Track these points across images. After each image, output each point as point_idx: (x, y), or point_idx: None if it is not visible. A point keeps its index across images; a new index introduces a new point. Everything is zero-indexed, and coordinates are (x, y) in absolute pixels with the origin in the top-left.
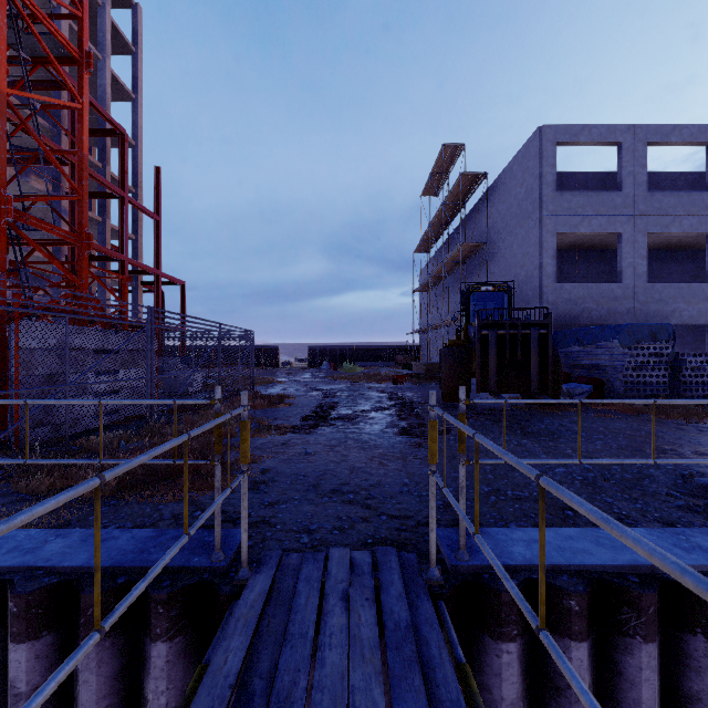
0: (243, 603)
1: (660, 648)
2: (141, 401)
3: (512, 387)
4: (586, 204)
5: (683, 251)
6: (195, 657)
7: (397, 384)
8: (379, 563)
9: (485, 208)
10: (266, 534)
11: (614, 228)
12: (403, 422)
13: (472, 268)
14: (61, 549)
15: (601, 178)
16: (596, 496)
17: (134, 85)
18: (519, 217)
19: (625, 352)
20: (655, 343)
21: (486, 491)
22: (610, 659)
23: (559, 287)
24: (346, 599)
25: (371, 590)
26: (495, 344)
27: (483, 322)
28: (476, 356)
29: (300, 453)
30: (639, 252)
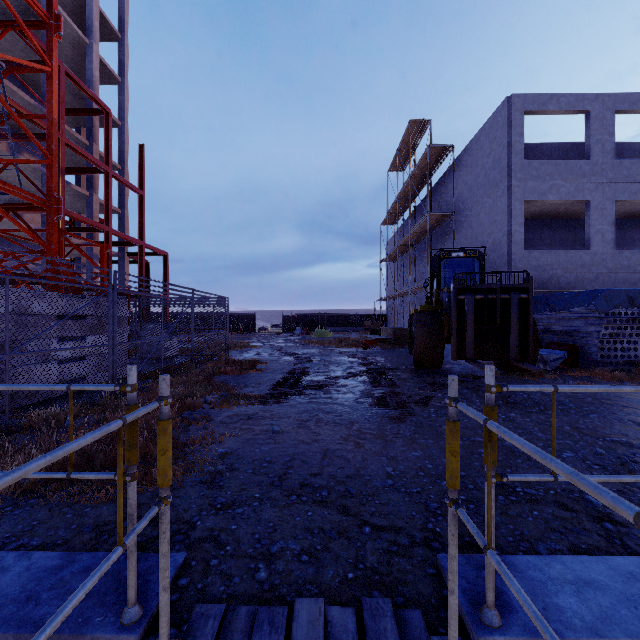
0: None
1: None
2: (20, 386)
3: (490, 354)
4: (555, 172)
5: None
6: None
7: (367, 349)
8: (369, 637)
9: (451, 180)
10: (209, 563)
11: (582, 195)
12: (377, 390)
13: (438, 238)
14: None
15: (565, 149)
16: (631, 496)
17: (120, 70)
18: (486, 186)
19: (602, 318)
20: (633, 308)
21: None
22: None
23: (527, 253)
24: None
25: None
26: (472, 309)
27: (460, 286)
28: (452, 322)
29: (266, 430)
30: (608, 219)
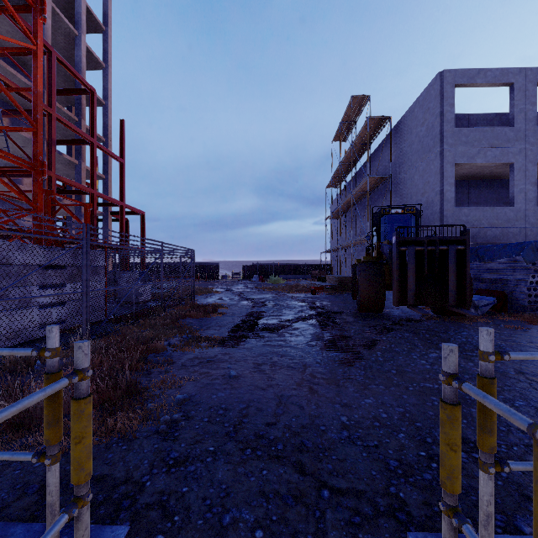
0: None
1: None
2: None
3: (429, 300)
4: (482, 138)
5: None
6: None
7: (315, 294)
8: None
9: (387, 147)
10: None
11: (507, 158)
12: (326, 333)
13: (376, 198)
14: None
15: (489, 119)
16: None
17: (105, 57)
18: (420, 152)
19: (529, 267)
20: None
21: None
22: None
23: (457, 210)
24: None
25: None
26: (413, 260)
27: (402, 239)
28: (394, 271)
29: (224, 374)
30: (530, 180)
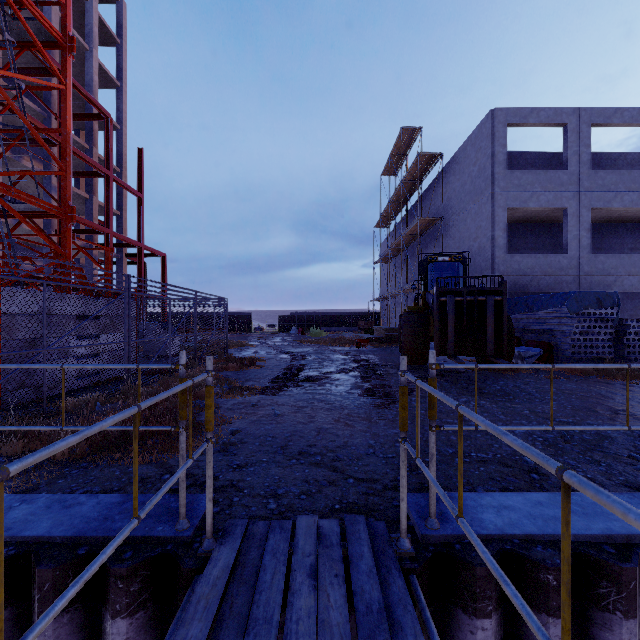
0: (206, 580)
1: (639, 622)
2: (103, 366)
3: (469, 351)
4: (535, 181)
5: (622, 225)
6: (157, 632)
7: (360, 347)
8: (348, 533)
9: (440, 186)
10: (233, 500)
11: (560, 203)
12: (366, 383)
13: (429, 241)
14: (24, 516)
15: (547, 158)
16: (559, 458)
17: (119, 74)
18: (472, 193)
19: (573, 317)
20: (601, 309)
21: (450, 453)
22: (587, 634)
23: (509, 257)
24: (314, 575)
25: (340, 564)
26: (452, 310)
27: (442, 289)
28: (435, 322)
29: (269, 414)
30: (584, 226)
